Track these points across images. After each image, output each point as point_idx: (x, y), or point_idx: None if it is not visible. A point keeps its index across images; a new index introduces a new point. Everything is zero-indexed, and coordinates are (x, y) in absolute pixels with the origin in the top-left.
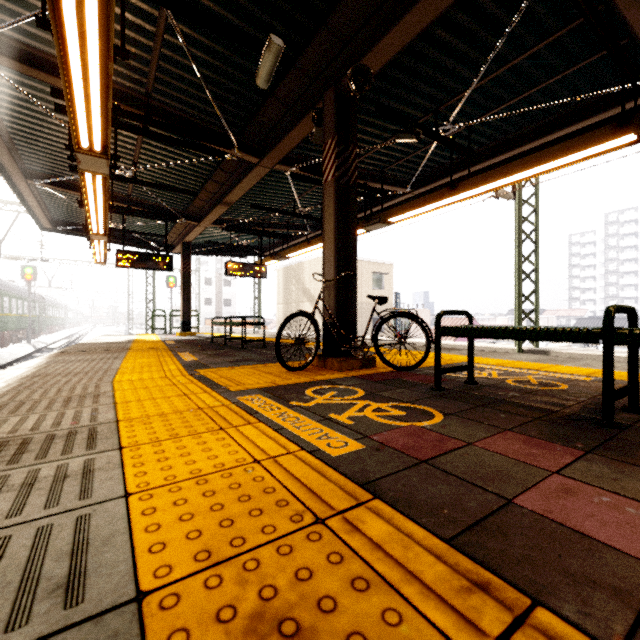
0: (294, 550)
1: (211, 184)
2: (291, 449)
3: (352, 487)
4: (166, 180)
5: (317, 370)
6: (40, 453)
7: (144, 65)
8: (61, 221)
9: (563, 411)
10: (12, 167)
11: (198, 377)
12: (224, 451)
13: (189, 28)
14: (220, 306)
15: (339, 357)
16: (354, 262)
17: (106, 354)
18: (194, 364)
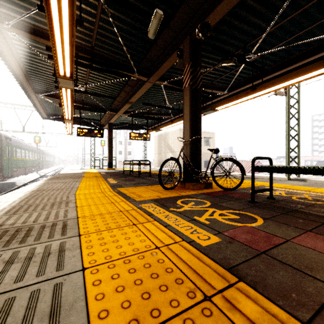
0: (195, 323)
1: (123, 93)
2: (176, 240)
3: (222, 270)
4: (101, 92)
5: (180, 189)
6: (37, 237)
7: (90, 32)
8: (51, 114)
9: None
10: (29, 88)
11: (118, 192)
12: (137, 239)
13: (113, 10)
14: (126, 155)
15: (192, 182)
16: (200, 131)
17: (72, 179)
18: (115, 185)
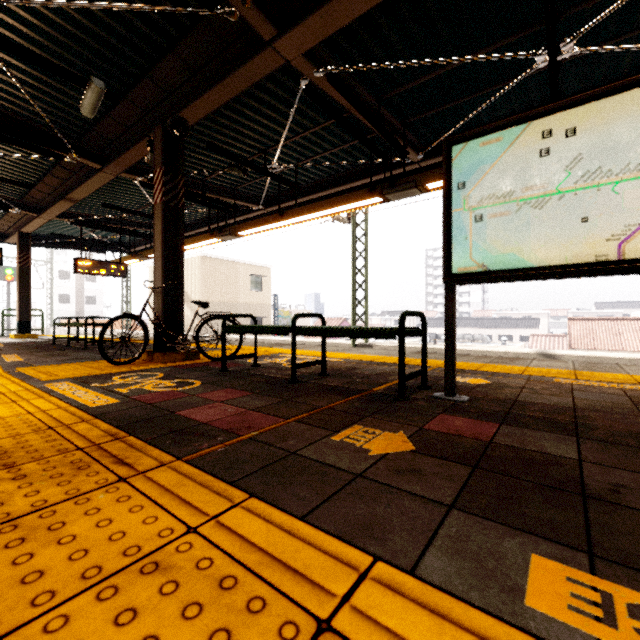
0: (24, 437)
1: (51, 178)
2: (63, 406)
3: (87, 417)
4: None
5: (143, 363)
6: None
7: None
8: None
9: (284, 377)
10: None
11: (14, 373)
12: (7, 411)
13: None
14: (82, 304)
15: (165, 352)
16: (182, 273)
17: None
18: (16, 364)
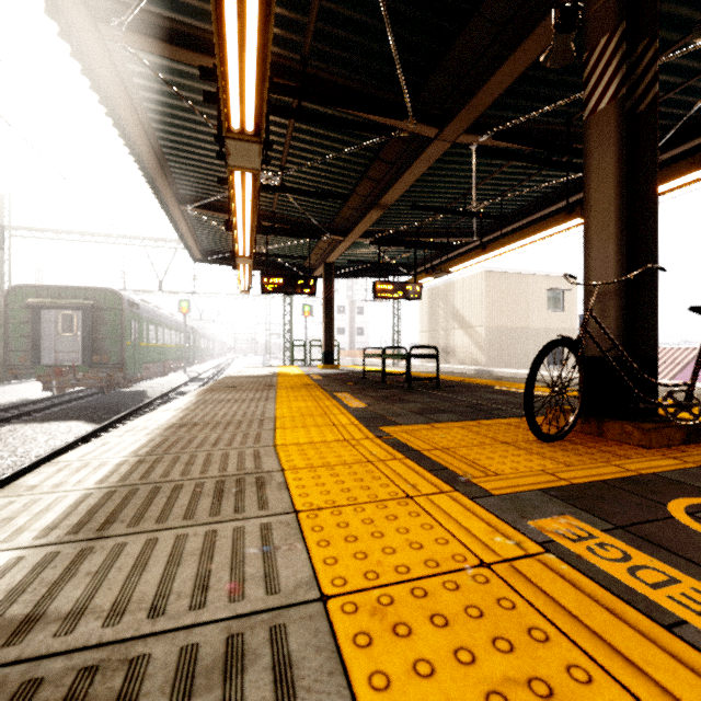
0: None
1: (365, 183)
2: None
3: None
4: (313, 187)
5: (591, 441)
6: None
7: (302, 13)
8: (210, 251)
9: None
10: (167, 192)
11: (395, 444)
12: None
13: None
14: (353, 336)
15: (632, 419)
16: (651, 248)
17: (255, 392)
18: (368, 414)
